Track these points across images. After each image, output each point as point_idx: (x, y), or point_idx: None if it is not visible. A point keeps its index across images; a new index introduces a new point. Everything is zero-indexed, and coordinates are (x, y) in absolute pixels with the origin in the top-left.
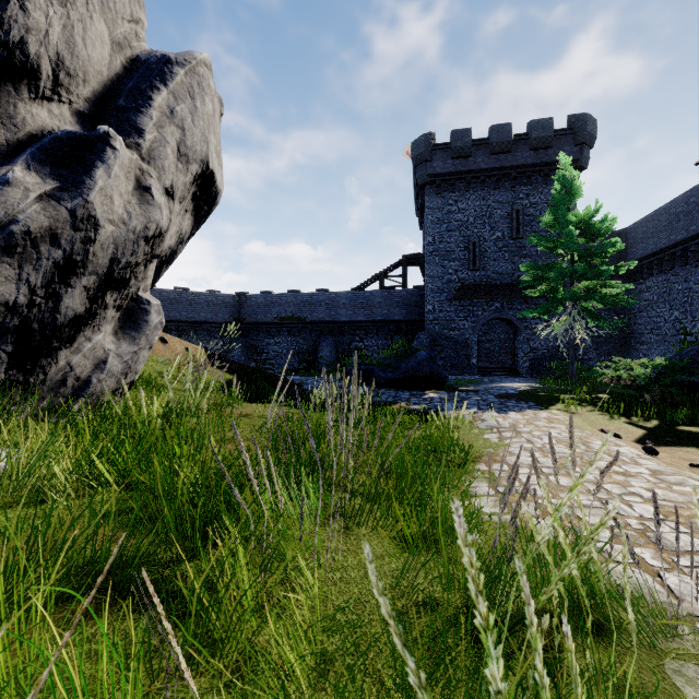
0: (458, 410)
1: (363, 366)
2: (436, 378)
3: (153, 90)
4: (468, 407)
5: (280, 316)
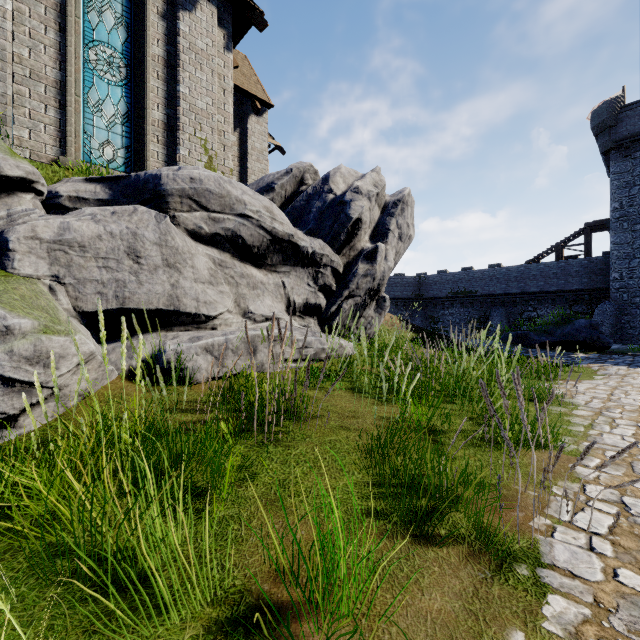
0: (590, 363)
1: (519, 331)
2: (596, 343)
3: (390, 218)
4: (603, 363)
5: (453, 291)
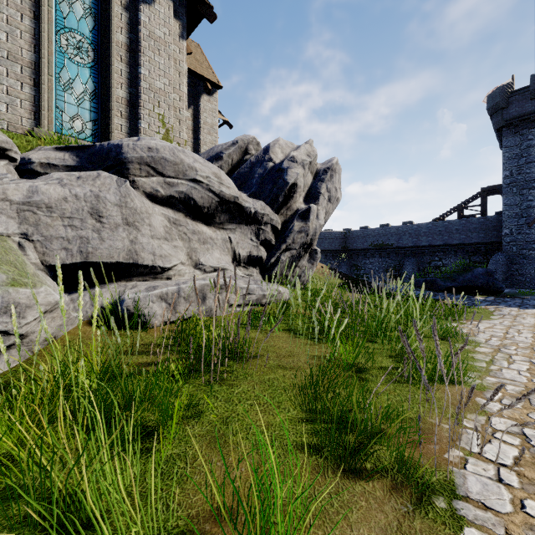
0: (487, 305)
1: (428, 278)
2: (491, 288)
3: (321, 183)
4: (498, 305)
5: (373, 244)
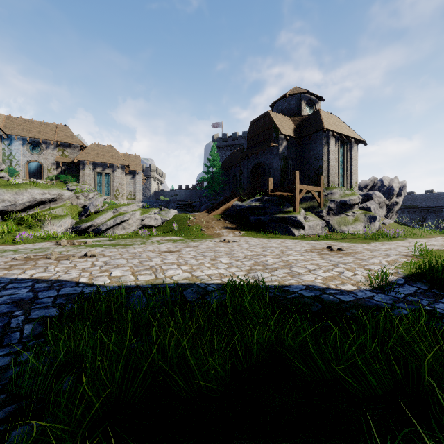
0: None
1: None
2: None
3: (401, 191)
4: None
5: (403, 205)
